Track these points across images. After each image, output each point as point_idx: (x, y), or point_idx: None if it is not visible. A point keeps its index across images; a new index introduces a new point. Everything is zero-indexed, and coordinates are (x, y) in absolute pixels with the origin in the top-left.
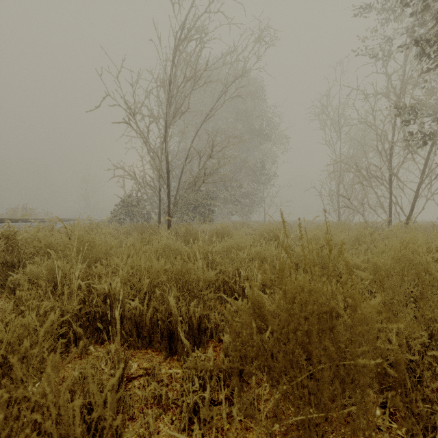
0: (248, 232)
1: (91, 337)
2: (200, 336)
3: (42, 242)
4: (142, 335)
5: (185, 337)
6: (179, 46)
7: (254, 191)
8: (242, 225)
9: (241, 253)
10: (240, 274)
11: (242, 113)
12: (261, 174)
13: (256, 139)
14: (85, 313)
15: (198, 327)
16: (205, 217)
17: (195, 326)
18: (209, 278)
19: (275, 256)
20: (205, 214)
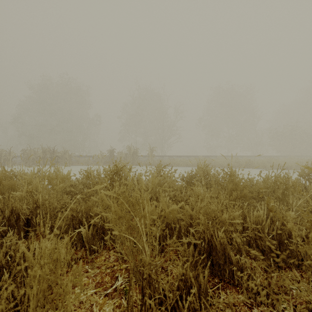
0: None
1: None
2: None
3: None
4: None
5: None
6: None
7: None
8: None
9: None
10: None
11: None
12: None
13: None
14: None
15: None
16: None
17: None
18: None
19: None
20: None
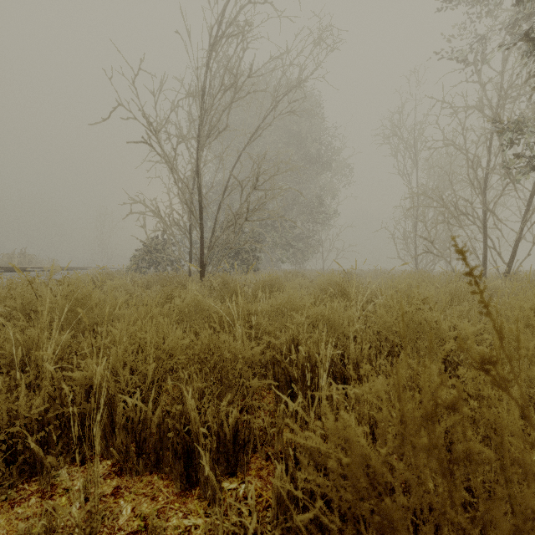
0: (303, 284)
1: (64, 453)
2: (237, 453)
3: (16, 300)
4: (144, 451)
5: (211, 459)
6: (215, 46)
7: (309, 233)
8: (296, 275)
9: (297, 315)
10: (297, 345)
11: (295, 136)
12: (318, 211)
13: (313, 168)
14: (56, 415)
15: (233, 439)
16: (249, 265)
17: (228, 438)
18: (251, 356)
19: (346, 321)
20: (249, 261)
